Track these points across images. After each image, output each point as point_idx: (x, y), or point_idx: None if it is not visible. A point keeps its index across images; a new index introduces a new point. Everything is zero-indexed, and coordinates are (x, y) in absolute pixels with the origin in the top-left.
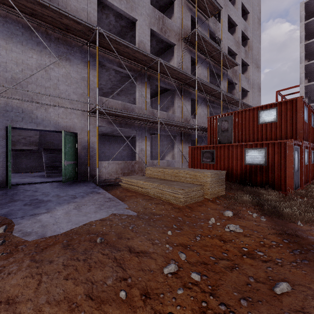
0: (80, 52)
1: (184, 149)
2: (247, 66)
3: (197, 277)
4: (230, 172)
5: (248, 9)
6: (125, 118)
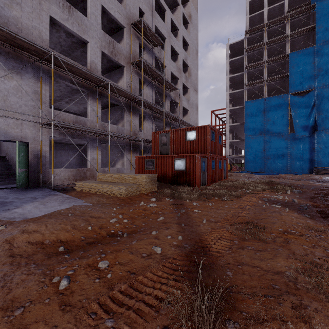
0: (31, 67)
1: (133, 158)
2: (188, 89)
3: (126, 220)
4: (165, 176)
5: (188, 41)
6: (77, 130)
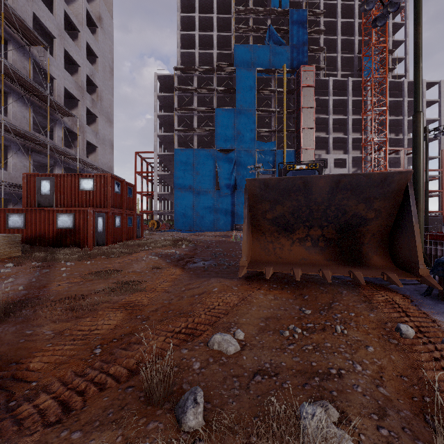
0: None
1: None
2: (96, 117)
3: None
4: (43, 237)
5: (97, 52)
6: None
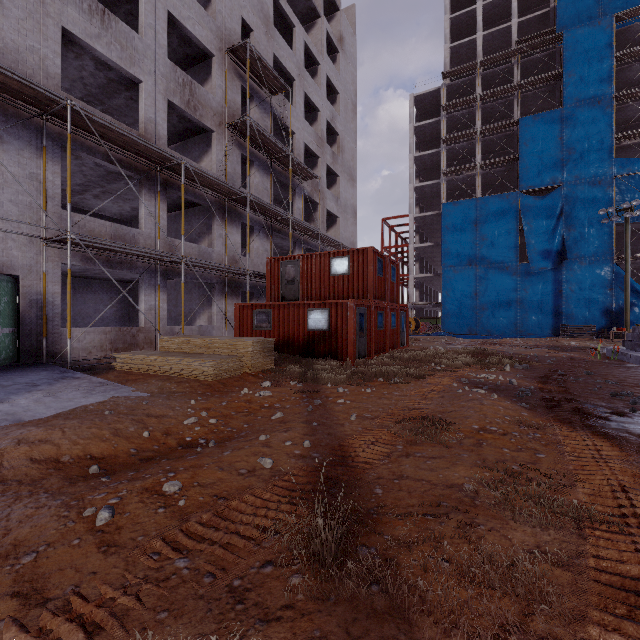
0: (25, 127)
1: (230, 308)
2: (337, 177)
3: (214, 420)
4: (291, 342)
5: (338, 87)
6: (118, 253)
